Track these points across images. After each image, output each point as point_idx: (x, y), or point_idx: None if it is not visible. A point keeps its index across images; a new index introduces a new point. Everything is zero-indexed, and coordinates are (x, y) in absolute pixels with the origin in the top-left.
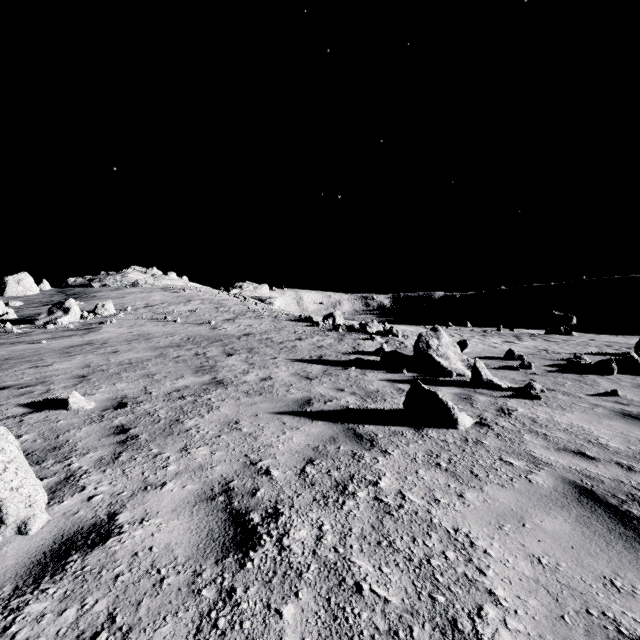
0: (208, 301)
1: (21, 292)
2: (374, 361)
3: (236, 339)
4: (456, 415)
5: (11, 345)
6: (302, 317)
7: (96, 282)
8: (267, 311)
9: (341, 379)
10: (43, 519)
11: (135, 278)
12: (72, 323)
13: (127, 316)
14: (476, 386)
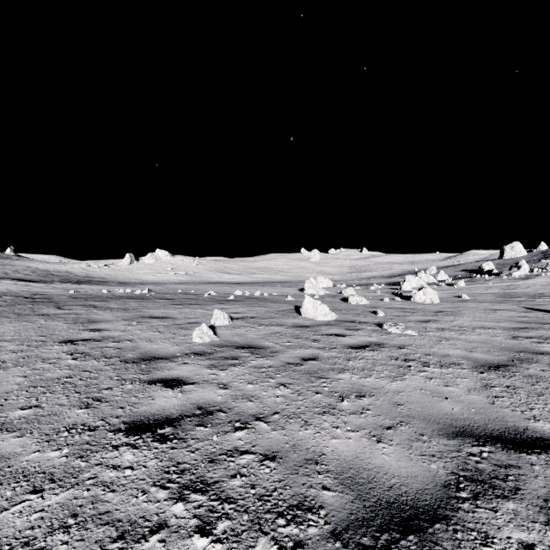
0: None
1: (513, 255)
2: None
3: None
4: None
5: (477, 284)
6: None
7: None
8: None
9: None
10: (435, 302)
11: None
12: (520, 275)
13: None
14: None
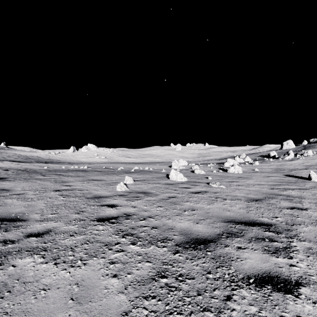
0: None
1: (287, 147)
2: None
3: None
4: (311, 178)
5: (265, 163)
6: None
7: None
8: None
9: None
10: (240, 173)
11: None
12: (289, 158)
13: (314, 156)
14: None
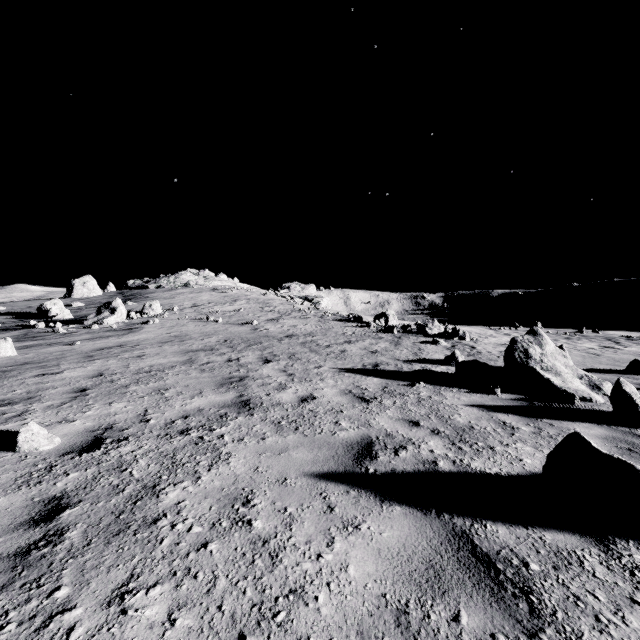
0: (254, 301)
1: (86, 294)
2: (446, 373)
3: (277, 341)
4: None
5: (46, 346)
6: (350, 317)
7: (152, 284)
8: (313, 310)
9: (409, 402)
10: None
11: (187, 279)
12: (117, 323)
13: (172, 316)
14: (628, 423)
